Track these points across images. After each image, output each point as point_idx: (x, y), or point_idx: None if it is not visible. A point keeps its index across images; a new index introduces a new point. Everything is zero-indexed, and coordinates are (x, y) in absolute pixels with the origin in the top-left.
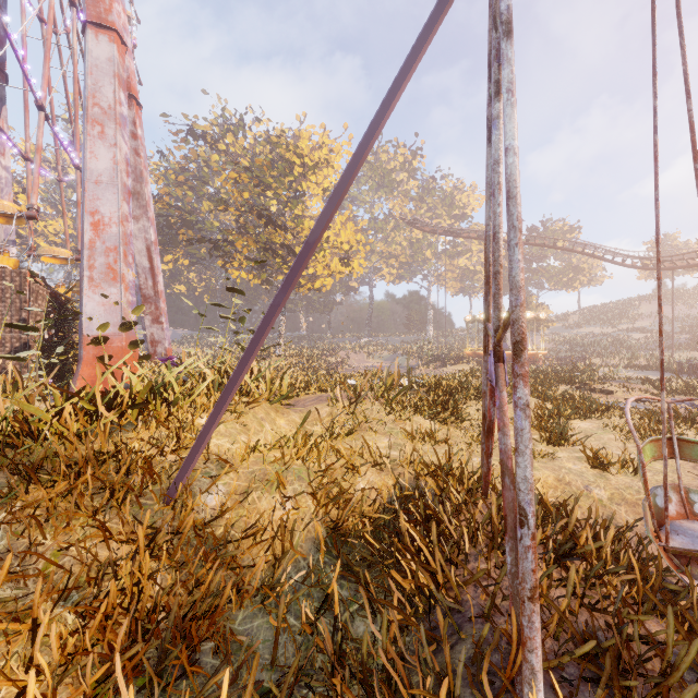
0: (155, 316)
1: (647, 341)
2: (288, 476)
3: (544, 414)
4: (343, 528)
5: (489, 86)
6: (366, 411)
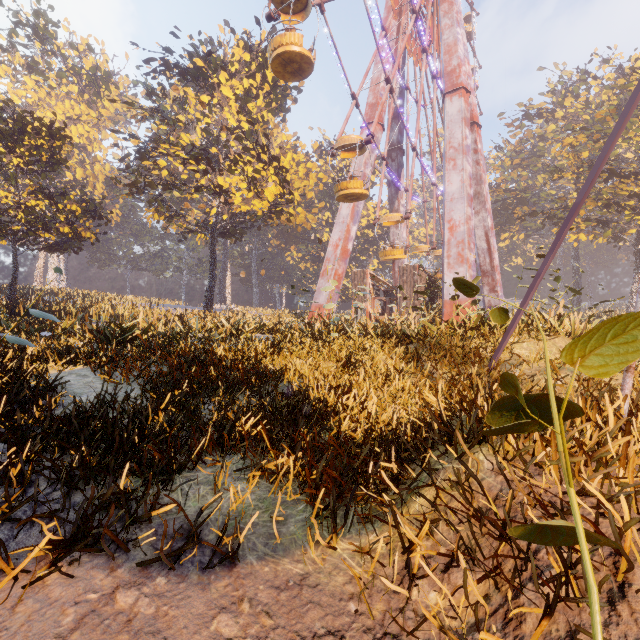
0: (491, 287)
1: None
2: (563, 370)
3: None
4: None
5: None
6: None
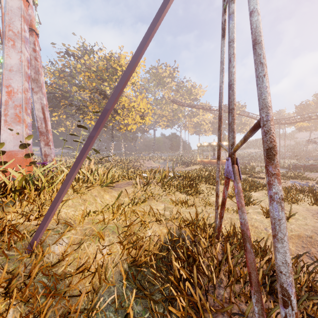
0: (46, 142)
1: None
2: (106, 231)
3: None
4: (138, 263)
5: (223, 3)
6: (152, 190)
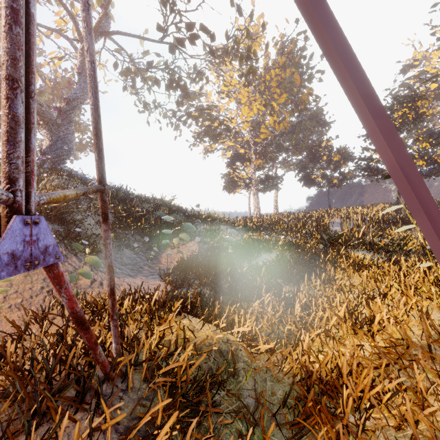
0: None
1: None
2: None
3: None
4: None
5: None
6: None
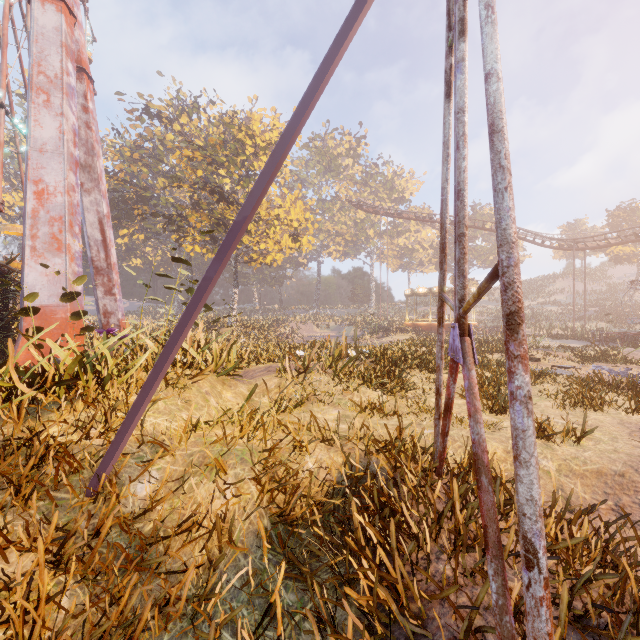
0: (108, 288)
1: (561, 313)
2: (230, 458)
3: (483, 382)
4: (288, 518)
5: (447, 36)
6: (315, 382)
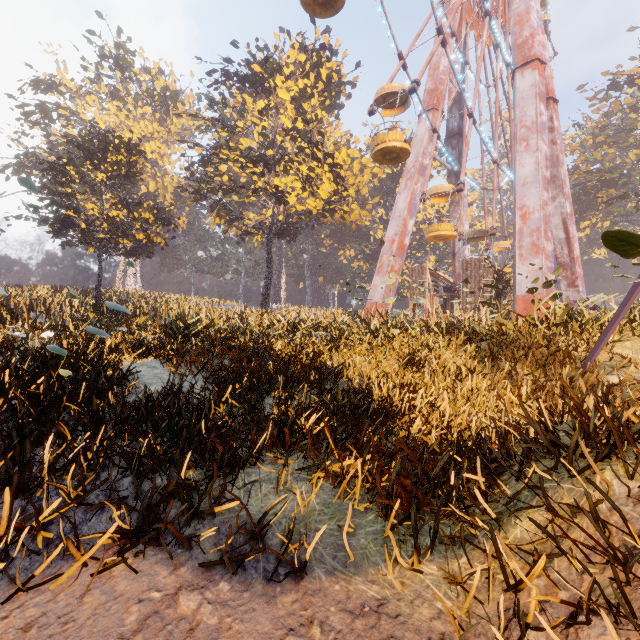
0: (570, 281)
1: None
2: None
3: None
4: None
5: None
6: None
